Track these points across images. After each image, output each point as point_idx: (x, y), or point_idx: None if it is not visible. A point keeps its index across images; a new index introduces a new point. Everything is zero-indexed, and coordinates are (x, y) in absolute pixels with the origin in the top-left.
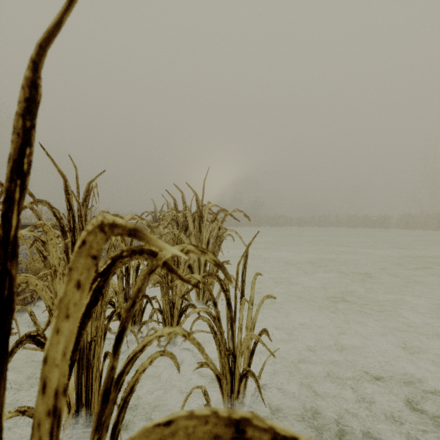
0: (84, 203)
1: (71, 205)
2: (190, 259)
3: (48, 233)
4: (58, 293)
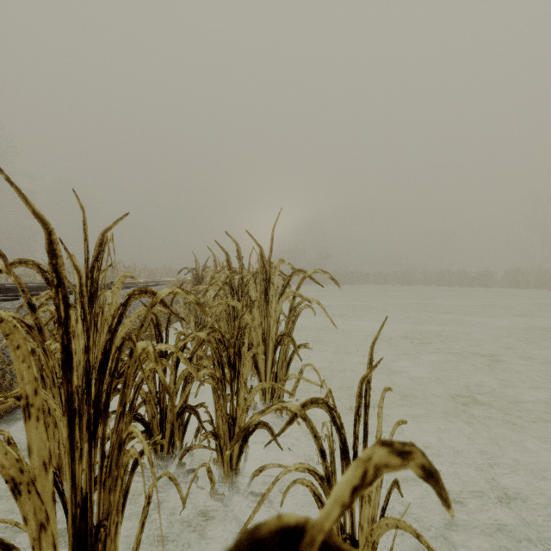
0: (96, 264)
1: (60, 278)
2: (249, 338)
3: (10, 336)
4: (34, 448)
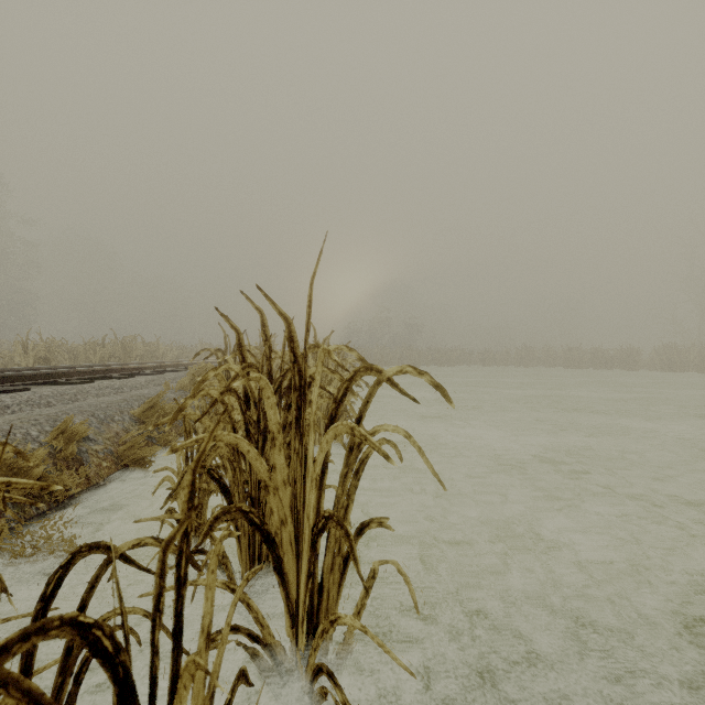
0: None
1: None
2: None
3: None
4: None
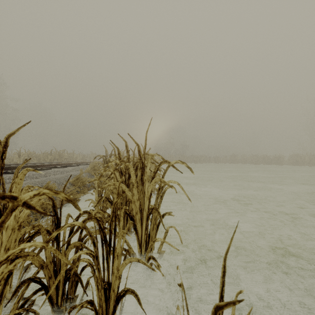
0: (0, 162)
1: None
2: None
3: None
4: None
